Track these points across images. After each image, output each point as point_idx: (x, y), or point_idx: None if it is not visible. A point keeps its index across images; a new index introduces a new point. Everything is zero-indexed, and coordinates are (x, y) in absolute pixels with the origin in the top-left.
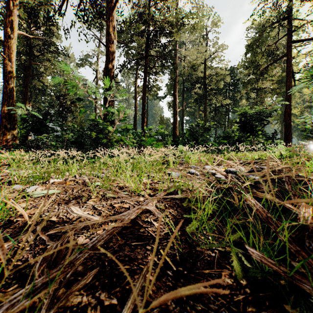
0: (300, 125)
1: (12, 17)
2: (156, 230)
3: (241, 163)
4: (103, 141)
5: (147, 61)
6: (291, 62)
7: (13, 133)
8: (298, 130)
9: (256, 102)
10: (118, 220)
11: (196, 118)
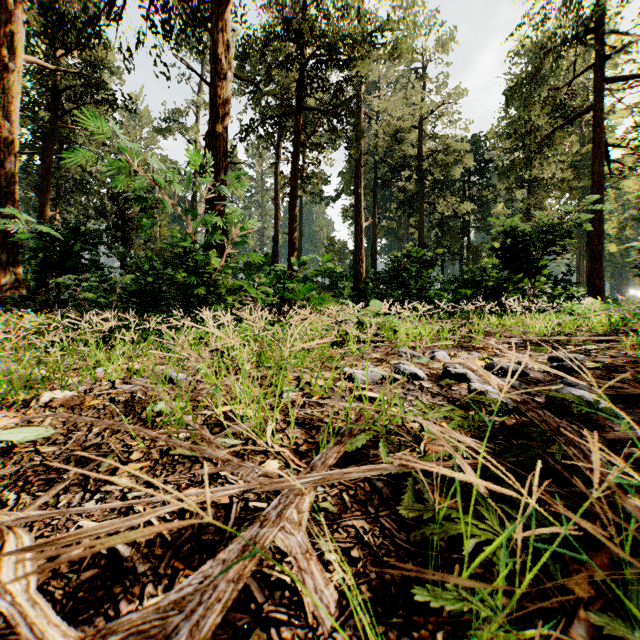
0: (615, 257)
1: (13, 25)
2: (309, 638)
3: (516, 343)
4: (199, 291)
5: (300, 121)
6: (602, 124)
7: (14, 273)
8: (611, 267)
9: (527, 208)
10: (182, 571)
11: (401, 241)
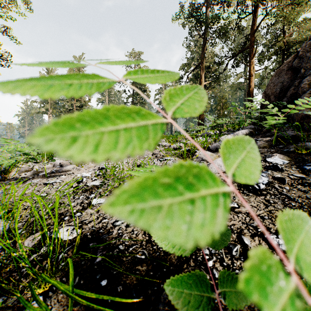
0: None
1: (202, 78)
2: None
3: None
4: None
5: None
6: None
7: None
8: None
9: None
10: None
11: None
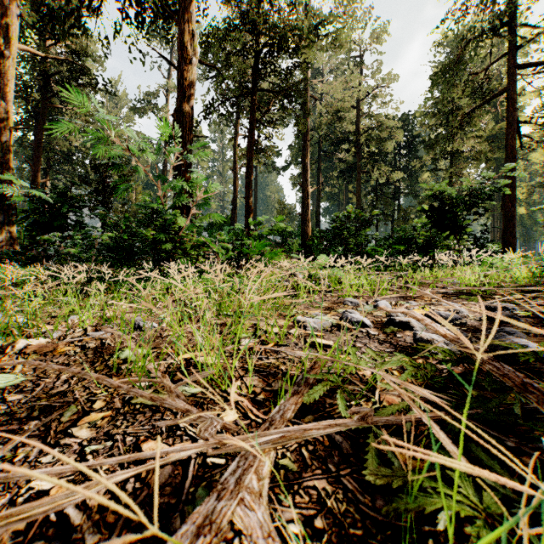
0: (524, 218)
1: (8, 18)
2: None
3: (448, 293)
4: (167, 247)
5: (255, 101)
6: (514, 104)
7: (9, 232)
8: (521, 227)
9: (450, 176)
10: None
11: (342, 204)
